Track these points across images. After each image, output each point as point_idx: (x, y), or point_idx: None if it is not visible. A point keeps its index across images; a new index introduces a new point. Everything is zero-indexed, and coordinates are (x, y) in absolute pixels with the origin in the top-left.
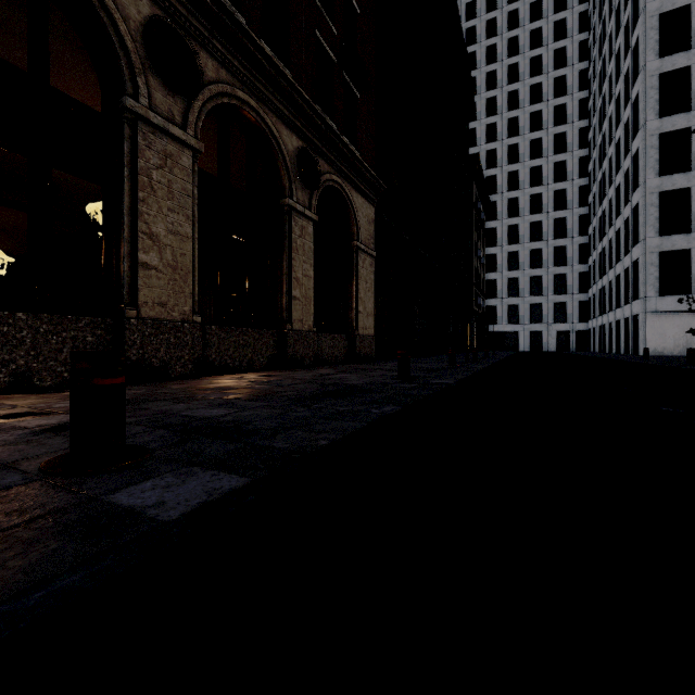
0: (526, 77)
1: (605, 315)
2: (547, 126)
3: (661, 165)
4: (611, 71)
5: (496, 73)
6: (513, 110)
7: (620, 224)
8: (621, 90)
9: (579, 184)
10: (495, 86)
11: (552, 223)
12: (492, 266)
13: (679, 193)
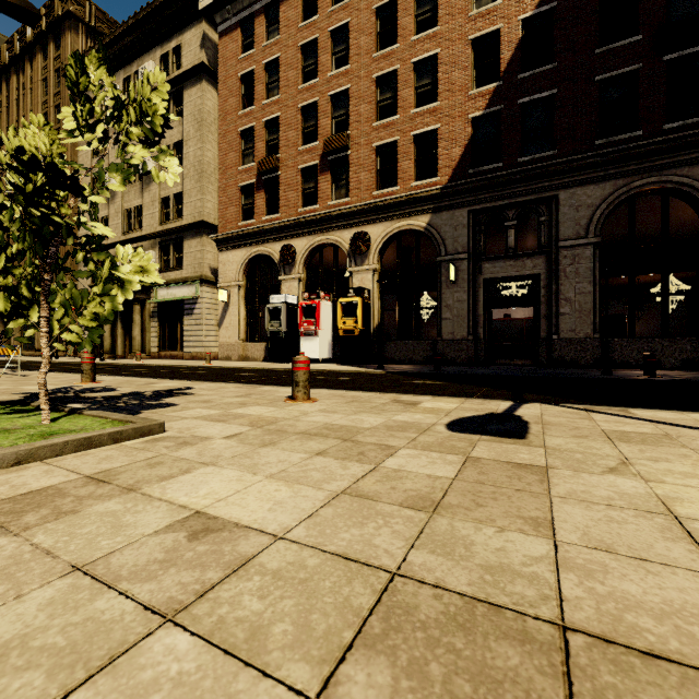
0: None
1: None
2: None
3: None
4: None
5: None
6: None
7: None
8: None
9: None
10: None
11: None
12: None
13: None
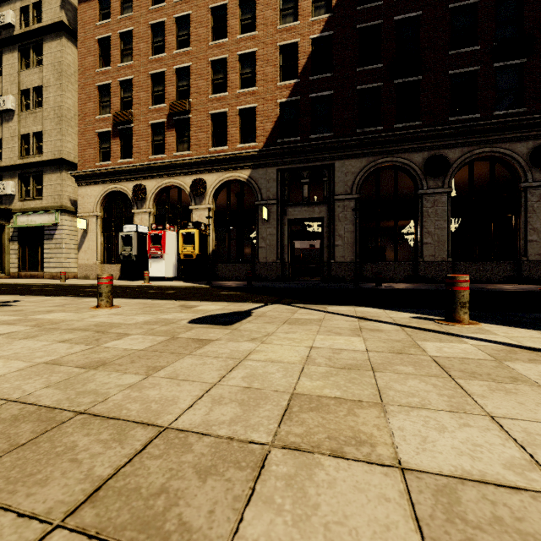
0: None
1: None
2: None
3: None
4: None
5: None
6: None
7: None
8: None
9: None
10: None
11: None
12: None
13: None
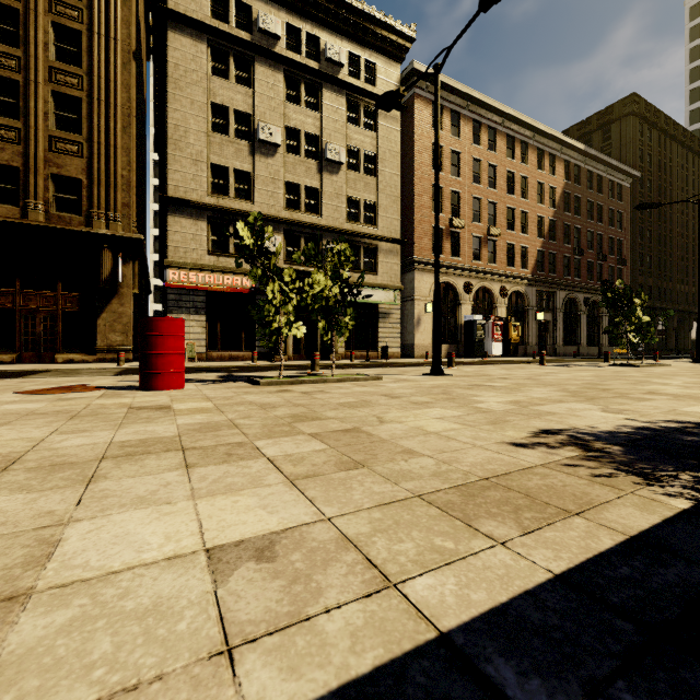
0: None
1: None
2: None
3: None
4: None
5: None
6: None
7: None
8: None
9: None
10: None
11: None
12: None
13: None
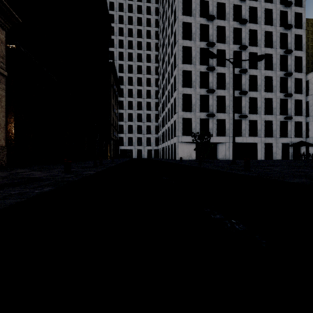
0: (135, 36)
1: (164, 143)
2: (144, 61)
3: (183, 83)
4: (166, 43)
5: (123, 29)
6: (130, 49)
7: (169, 106)
8: (170, 51)
9: (155, 89)
10: (123, 35)
11: (145, 103)
12: (121, 118)
13: (188, 96)
